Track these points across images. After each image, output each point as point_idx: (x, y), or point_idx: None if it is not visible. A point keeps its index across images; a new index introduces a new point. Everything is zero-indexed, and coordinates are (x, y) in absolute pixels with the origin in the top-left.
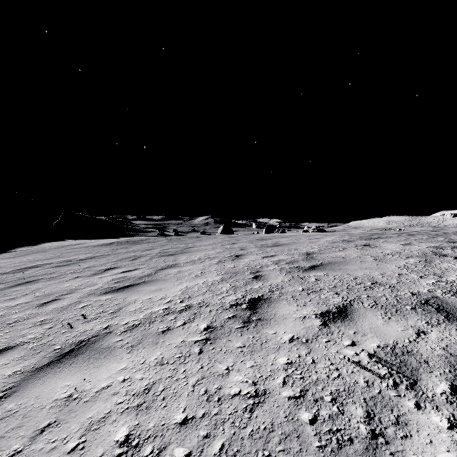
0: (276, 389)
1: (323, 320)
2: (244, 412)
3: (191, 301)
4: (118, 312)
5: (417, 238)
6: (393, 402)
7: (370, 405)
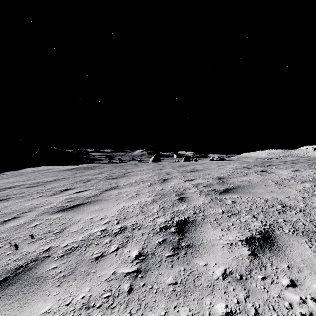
0: None
1: (251, 249)
2: None
3: (125, 223)
4: (62, 232)
5: (300, 165)
6: None
7: None
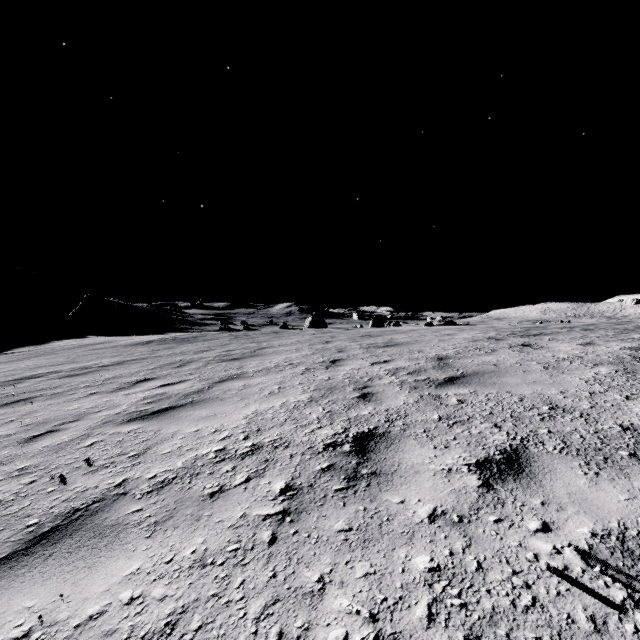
0: (416, 633)
1: (483, 477)
2: None
3: (260, 437)
4: (143, 455)
5: (599, 334)
6: None
7: None
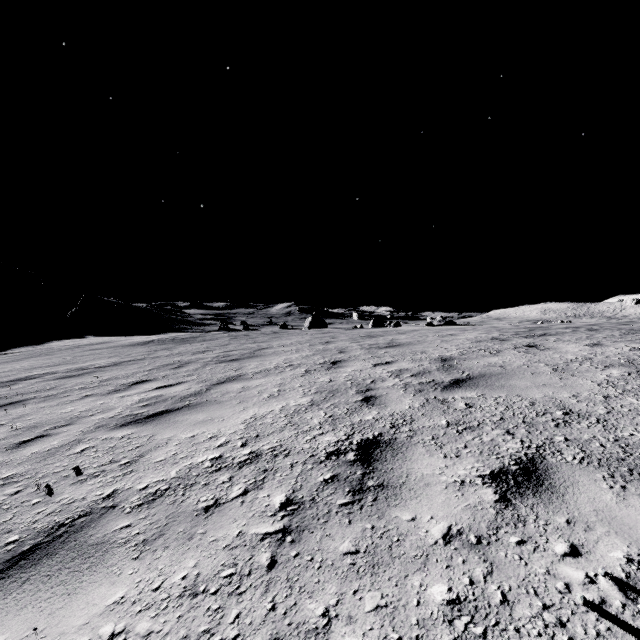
0: None
1: (500, 491)
2: None
3: (259, 444)
4: (136, 463)
5: (605, 334)
6: None
7: None
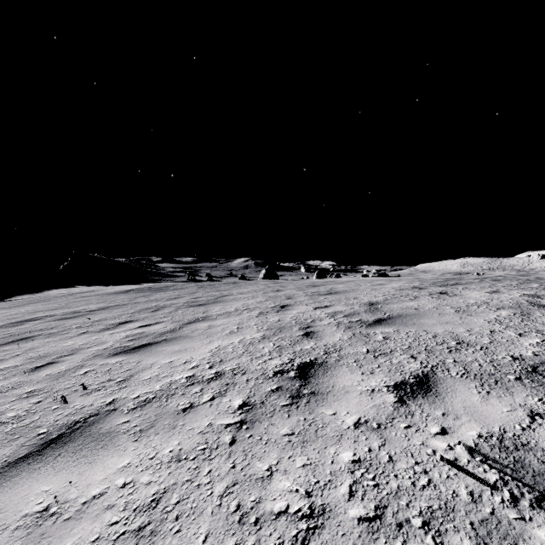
0: (340, 504)
1: (399, 396)
2: (294, 544)
3: (222, 367)
4: (128, 380)
5: (505, 284)
6: (516, 530)
7: (481, 534)
